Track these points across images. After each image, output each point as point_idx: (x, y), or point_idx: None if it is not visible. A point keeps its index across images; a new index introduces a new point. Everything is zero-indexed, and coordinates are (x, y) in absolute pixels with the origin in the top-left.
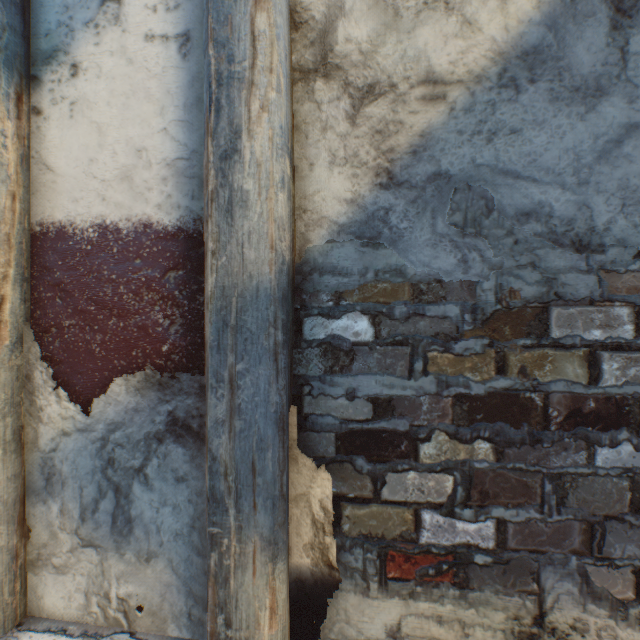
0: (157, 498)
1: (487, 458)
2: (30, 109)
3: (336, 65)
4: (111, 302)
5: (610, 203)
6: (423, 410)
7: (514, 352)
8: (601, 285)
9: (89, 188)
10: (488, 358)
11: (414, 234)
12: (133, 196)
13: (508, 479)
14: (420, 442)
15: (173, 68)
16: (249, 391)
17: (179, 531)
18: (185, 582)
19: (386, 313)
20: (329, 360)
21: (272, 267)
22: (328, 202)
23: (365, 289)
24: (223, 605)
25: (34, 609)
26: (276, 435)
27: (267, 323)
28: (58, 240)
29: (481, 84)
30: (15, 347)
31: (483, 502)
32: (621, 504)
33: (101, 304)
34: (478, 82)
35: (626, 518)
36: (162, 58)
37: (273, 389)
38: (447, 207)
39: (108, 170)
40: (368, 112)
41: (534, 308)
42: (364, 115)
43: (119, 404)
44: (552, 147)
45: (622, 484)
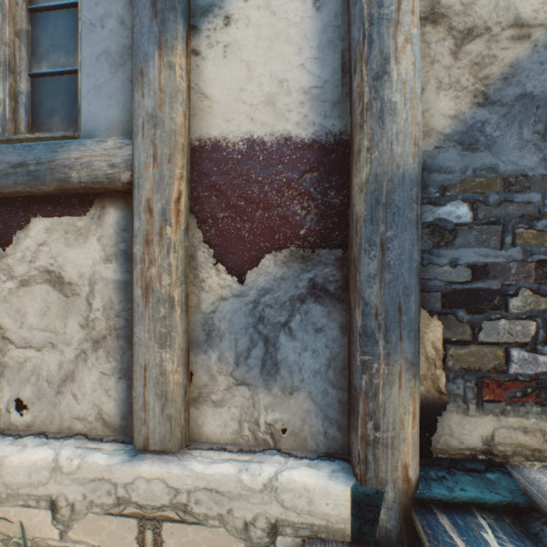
0: (299, 345)
1: None
2: (190, 51)
3: (441, 14)
4: (257, 198)
5: None
6: (511, 273)
7: None
8: None
9: (239, 111)
10: None
11: (504, 140)
12: (275, 117)
13: None
14: (509, 297)
15: (308, 18)
16: (396, 252)
17: (317, 370)
18: (322, 409)
19: (482, 201)
20: (436, 238)
21: (415, 159)
22: (435, 118)
23: (465, 183)
24: (372, 414)
25: (195, 435)
26: (416, 284)
27: (410, 201)
28: (213, 152)
29: None
30: (185, 232)
31: None
32: None
33: (249, 200)
34: None
35: None
36: (299, 11)
37: (415, 250)
38: (531, 120)
39: (255, 97)
40: (467, 49)
41: None
42: (464, 51)
43: (268, 274)
44: None
45: None
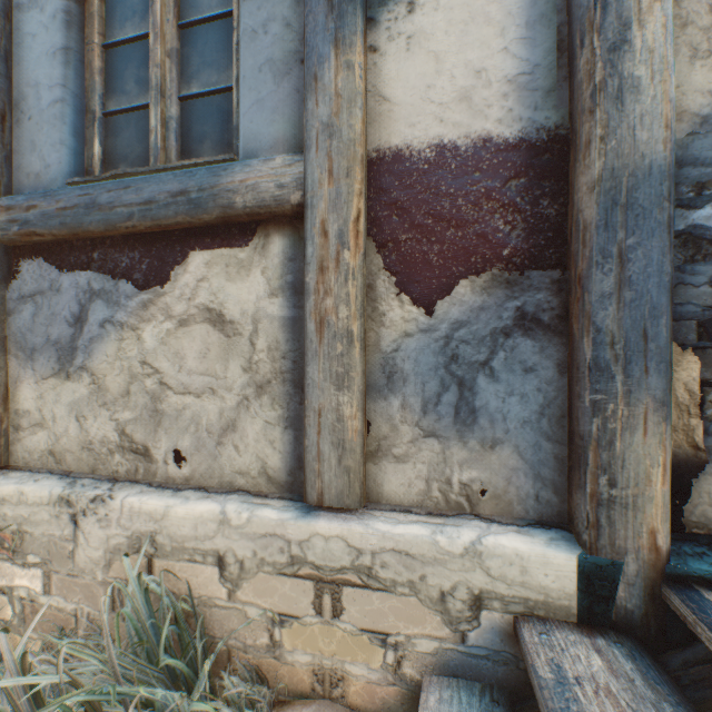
0: (502, 389)
1: None
2: (366, 49)
3: None
4: (448, 215)
5: None
6: None
7: None
8: None
9: (425, 113)
10: None
11: None
12: (471, 115)
13: None
14: None
15: None
16: (639, 264)
17: (526, 419)
18: (532, 466)
19: None
20: (689, 250)
21: (666, 145)
22: (688, 96)
23: None
24: (605, 467)
25: (372, 496)
26: (667, 304)
27: (660, 198)
28: (394, 163)
29: None
30: (363, 258)
31: None
32: None
33: (438, 217)
34: None
35: None
36: None
37: (666, 260)
38: None
39: (445, 94)
40: None
41: None
42: None
43: (463, 304)
44: None
45: None
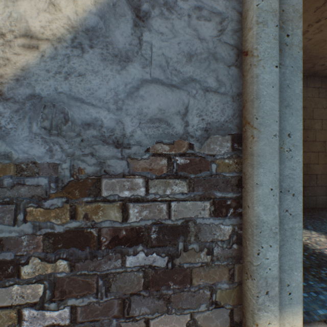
0: None
1: (65, 270)
2: None
3: None
4: None
5: (133, 121)
6: (24, 245)
7: (81, 205)
8: (129, 166)
9: None
10: (66, 209)
11: (17, 132)
12: None
13: (78, 281)
14: (22, 265)
15: None
16: None
17: None
18: None
19: None
20: None
21: None
22: None
23: None
24: None
25: None
26: None
27: None
28: None
29: (61, 43)
30: None
31: (63, 297)
32: (139, 286)
33: None
34: (60, 42)
35: (142, 293)
36: None
37: None
38: (40, 116)
39: None
40: None
41: (93, 179)
42: None
43: None
44: (103, 87)
45: (140, 275)
